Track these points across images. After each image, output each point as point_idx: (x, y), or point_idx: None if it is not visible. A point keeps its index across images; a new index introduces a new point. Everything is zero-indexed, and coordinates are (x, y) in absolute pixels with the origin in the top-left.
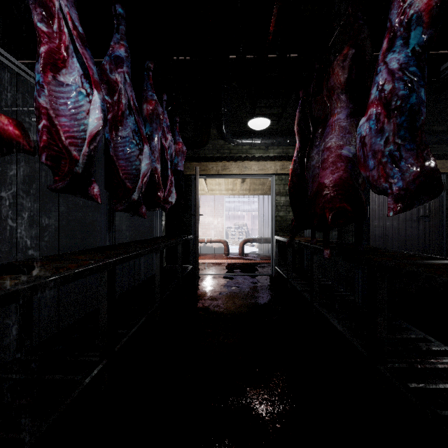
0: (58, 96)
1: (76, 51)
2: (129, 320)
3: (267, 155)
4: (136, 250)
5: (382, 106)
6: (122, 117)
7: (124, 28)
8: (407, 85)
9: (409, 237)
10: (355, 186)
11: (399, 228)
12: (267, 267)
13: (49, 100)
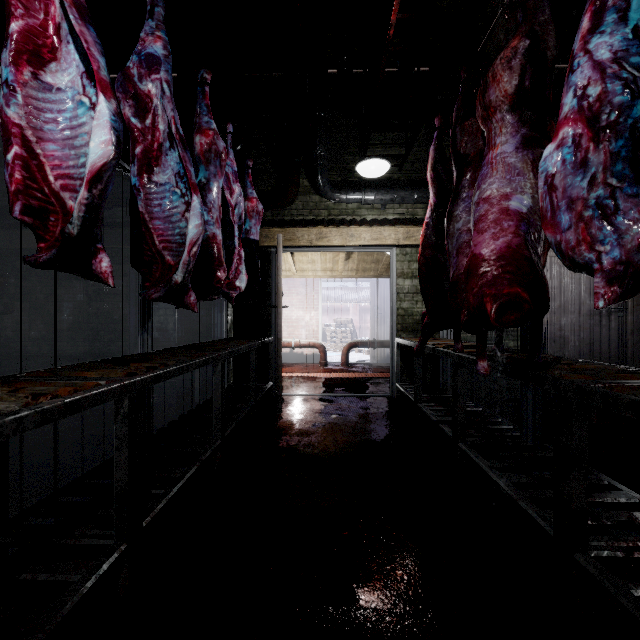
0: (43, 107)
1: (74, 33)
2: (171, 472)
3: (384, 217)
4: (182, 361)
5: (585, 123)
6: (160, 152)
7: (162, 11)
8: (627, 86)
9: (596, 340)
10: (534, 259)
11: (580, 326)
12: (384, 383)
13: (27, 112)
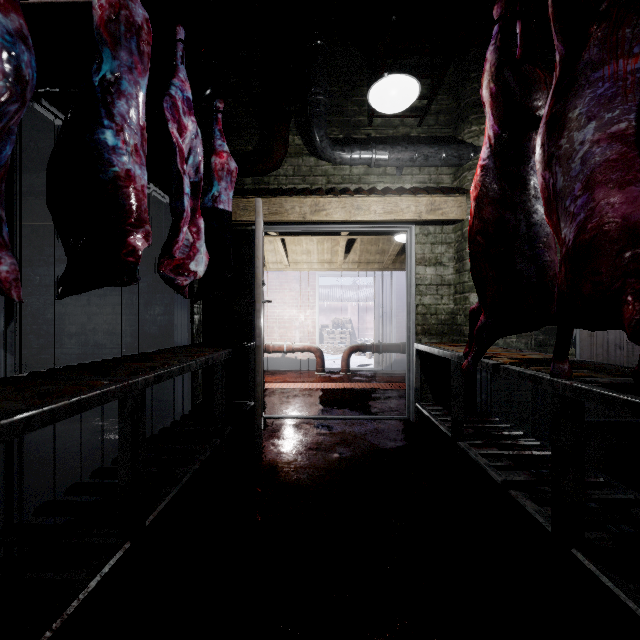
0: None
1: None
2: None
3: (400, 185)
4: None
5: None
6: None
7: None
8: None
9: None
10: None
11: None
12: (395, 398)
13: None
